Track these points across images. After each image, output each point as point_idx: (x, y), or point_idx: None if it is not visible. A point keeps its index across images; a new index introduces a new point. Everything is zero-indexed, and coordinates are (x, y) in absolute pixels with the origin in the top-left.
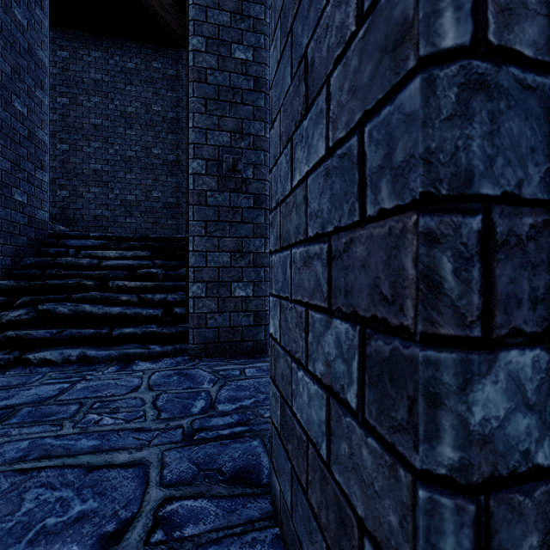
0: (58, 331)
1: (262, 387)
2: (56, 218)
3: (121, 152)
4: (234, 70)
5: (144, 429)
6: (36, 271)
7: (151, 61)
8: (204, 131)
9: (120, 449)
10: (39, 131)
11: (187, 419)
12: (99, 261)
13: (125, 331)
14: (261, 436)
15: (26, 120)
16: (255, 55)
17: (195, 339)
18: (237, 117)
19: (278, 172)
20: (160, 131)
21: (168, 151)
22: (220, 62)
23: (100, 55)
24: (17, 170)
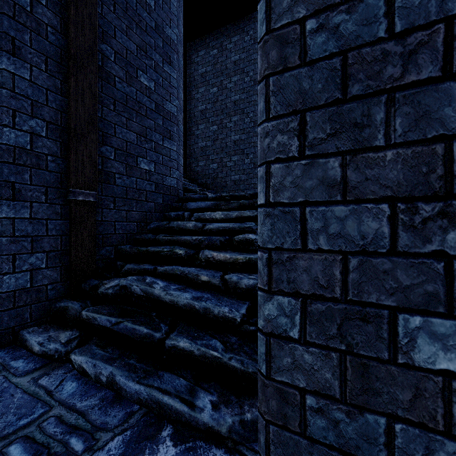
0: (116, 321)
1: None
2: (209, 187)
3: (254, 118)
4: None
5: None
6: (151, 235)
7: None
8: None
9: None
10: (168, 104)
11: None
12: (203, 224)
13: (178, 343)
14: None
15: (153, 94)
16: None
17: (271, 451)
18: None
19: None
20: None
21: None
22: None
23: (238, 38)
24: (144, 141)
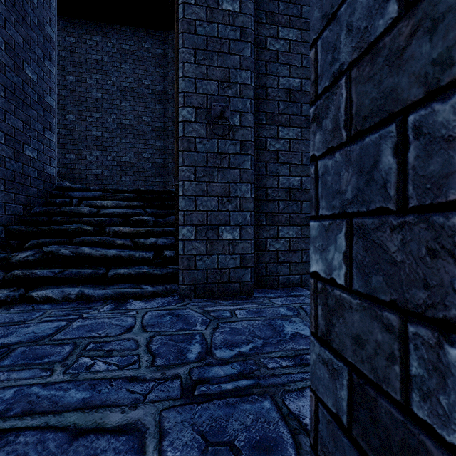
0: (59, 270)
1: (257, 330)
2: (64, 177)
3: (117, 121)
4: (221, 21)
5: (138, 378)
6: (44, 217)
7: (142, 42)
8: (194, 80)
9: (112, 405)
10: (48, 97)
11: (184, 368)
12: (98, 210)
13: (119, 271)
14: (272, 395)
15: (36, 86)
16: (242, 6)
17: (185, 279)
18: (224, 66)
19: (342, 24)
20: (149, 102)
21: (156, 119)
22: (208, 13)
23: (100, 39)
24: (28, 129)
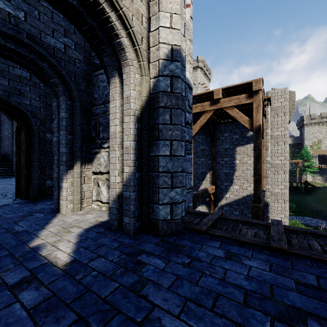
0: None
1: None
2: None
3: None
4: None
5: None
6: None
7: None
8: None
9: None
10: None
11: None
12: None
13: None
14: None
15: None
16: None
17: None
18: None
19: None
20: None
21: None
22: None
23: None
24: None
